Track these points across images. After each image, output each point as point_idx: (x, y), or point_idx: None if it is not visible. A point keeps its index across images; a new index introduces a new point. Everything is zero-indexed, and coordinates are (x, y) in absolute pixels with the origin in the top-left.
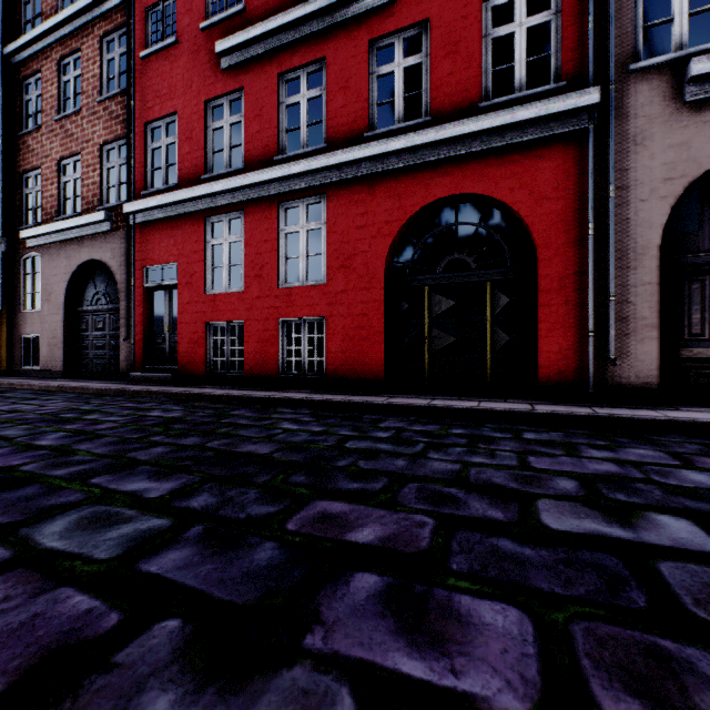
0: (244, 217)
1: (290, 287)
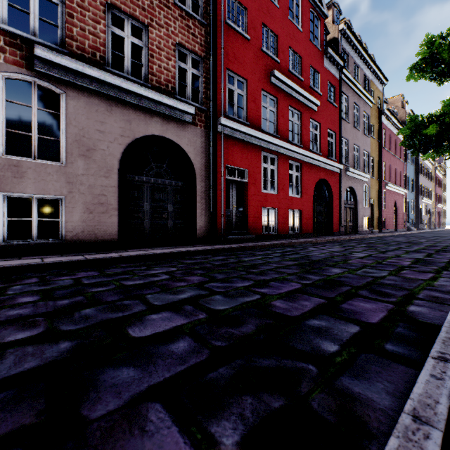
0: (278, 160)
1: (292, 196)
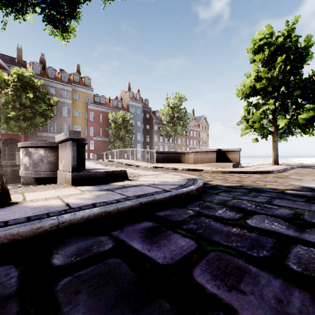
0: None
1: None
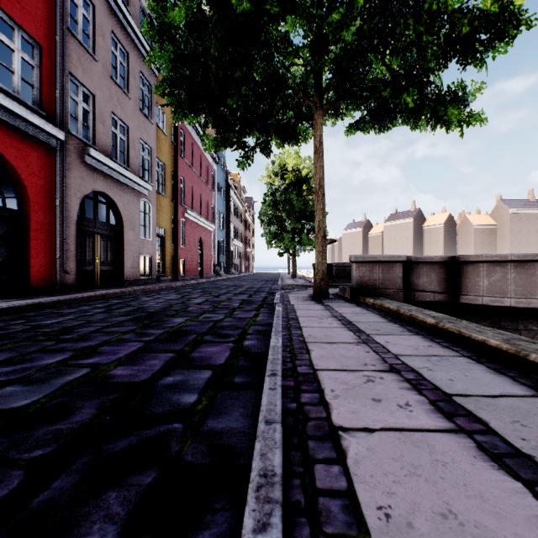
0: None
1: None
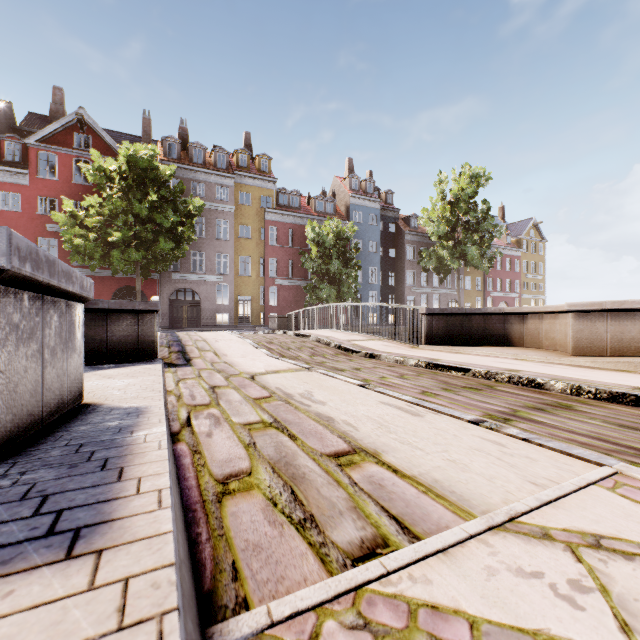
0: None
1: None
